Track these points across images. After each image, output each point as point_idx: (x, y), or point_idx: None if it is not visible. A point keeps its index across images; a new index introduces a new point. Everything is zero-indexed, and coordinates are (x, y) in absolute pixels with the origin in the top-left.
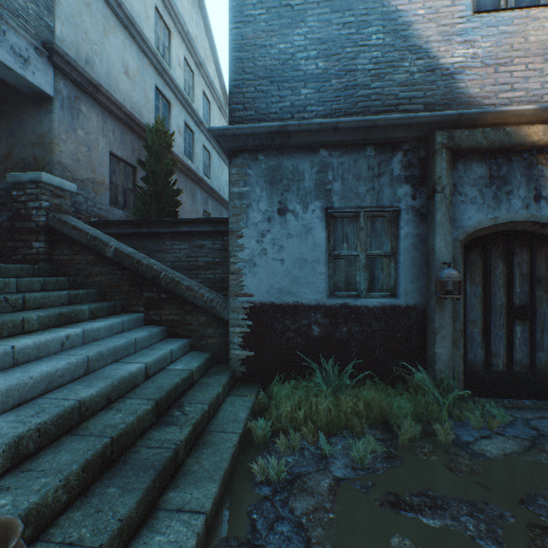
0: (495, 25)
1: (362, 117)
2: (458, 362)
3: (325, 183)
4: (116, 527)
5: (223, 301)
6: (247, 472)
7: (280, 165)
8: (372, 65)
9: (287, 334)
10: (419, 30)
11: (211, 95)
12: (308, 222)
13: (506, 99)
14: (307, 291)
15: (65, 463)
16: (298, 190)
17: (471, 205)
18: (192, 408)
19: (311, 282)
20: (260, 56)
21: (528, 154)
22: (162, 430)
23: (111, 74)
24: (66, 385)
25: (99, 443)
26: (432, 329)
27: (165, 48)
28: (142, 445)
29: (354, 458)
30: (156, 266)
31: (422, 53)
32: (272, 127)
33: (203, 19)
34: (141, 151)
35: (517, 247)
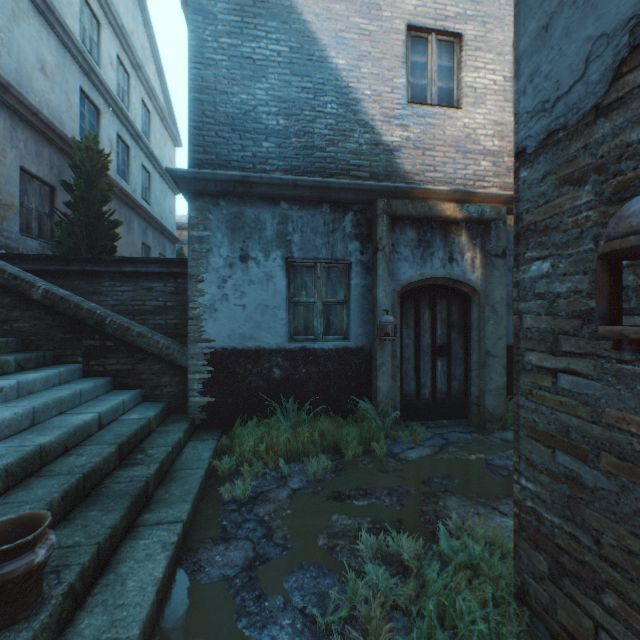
0: (423, 116)
1: (319, 178)
2: (396, 393)
3: (286, 234)
4: (108, 532)
5: (180, 348)
6: (215, 497)
7: (242, 213)
8: (327, 131)
9: (249, 378)
10: (367, 108)
11: (152, 103)
12: (270, 270)
13: (431, 178)
14: (269, 336)
15: (44, 494)
16: (260, 239)
17: (405, 262)
18: (155, 451)
19: (272, 328)
20: (222, 102)
21: (445, 225)
22: (128, 469)
23: (23, 71)
24: (14, 436)
25: (73, 478)
26: (376, 366)
27: (93, 42)
28: (111, 482)
29: (309, 473)
30: (99, 311)
31: (369, 128)
32: (235, 176)
33: (141, 10)
34: (62, 168)
35: (439, 297)
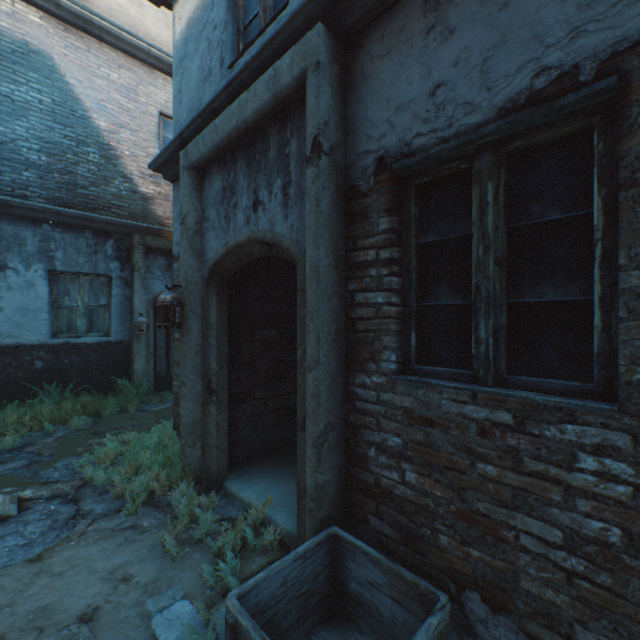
0: None
1: (82, 212)
2: (150, 372)
3: (49, 251)
4: None
5: None
6: None
7: None
8: (91, 174)
9: (8, 370)
10: (127, 164)
11: None
12: (32, 279)
13: None
14: (31, 334)
15: None
16: (21, 252)
17: (158, 280)
18: None
19: (34, 327)
20: None
21: None
22: None
23: None
24: None
25: None
26: (134, 354)
27: None
28: None
29: (72, 427)
30: None
31: (129, 179)
32: None
33: None
34: None
35: None
